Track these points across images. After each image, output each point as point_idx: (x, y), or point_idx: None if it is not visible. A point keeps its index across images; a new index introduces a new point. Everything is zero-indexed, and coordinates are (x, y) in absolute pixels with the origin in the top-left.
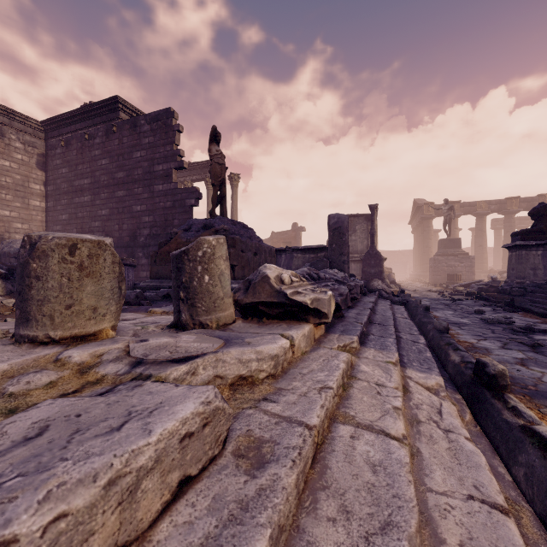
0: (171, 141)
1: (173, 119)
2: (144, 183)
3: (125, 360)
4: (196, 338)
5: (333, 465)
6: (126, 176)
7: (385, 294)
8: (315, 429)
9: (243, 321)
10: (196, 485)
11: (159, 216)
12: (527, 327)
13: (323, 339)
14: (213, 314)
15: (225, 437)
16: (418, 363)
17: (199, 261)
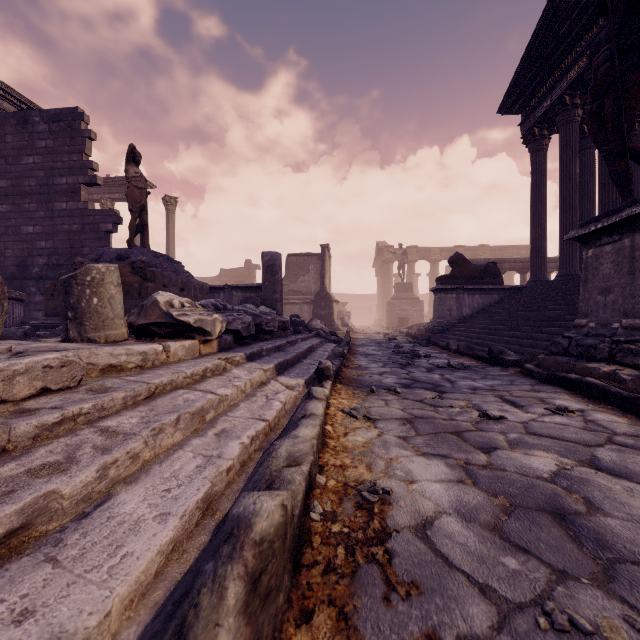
0: (79, 149)
1: (83, 122)
2: (38, 198)
3: (7, 354)
4: (78, 344)
5: (160, 400)
6: (11, 186)
7: (324, 333)
8: (154, 384)
9: (136, 341)
10: (54, 394)
11: (62, 242)
12: (416, 354)
13: (210, 354)
14: (102, 332)
15: (80, 379)
16: (295, 374)
17: (88, 285)
